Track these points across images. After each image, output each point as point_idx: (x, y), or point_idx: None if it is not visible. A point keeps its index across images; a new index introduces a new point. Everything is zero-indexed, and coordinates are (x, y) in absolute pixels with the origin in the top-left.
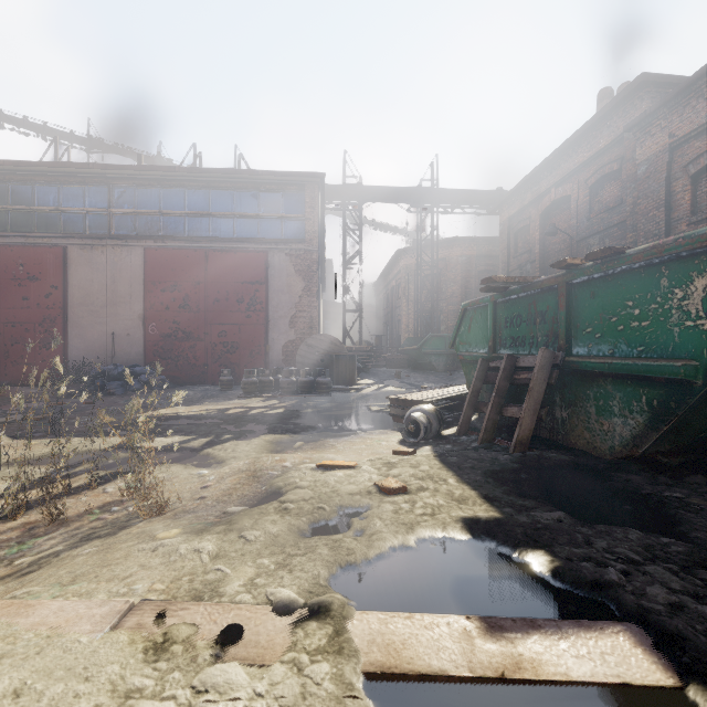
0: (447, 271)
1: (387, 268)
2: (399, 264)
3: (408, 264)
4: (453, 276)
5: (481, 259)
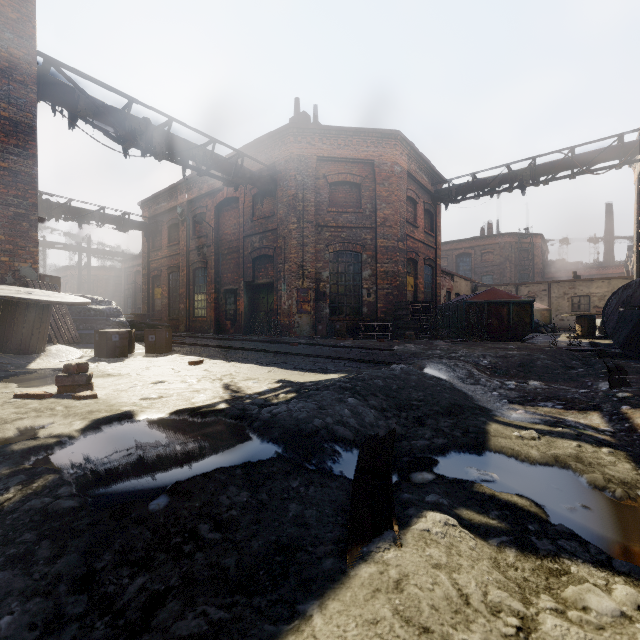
0: (98, 282)
1: (57, 270)
2: (67, 272)
3: (73, 274)
4: (101, 285)
5: (117, 277)
